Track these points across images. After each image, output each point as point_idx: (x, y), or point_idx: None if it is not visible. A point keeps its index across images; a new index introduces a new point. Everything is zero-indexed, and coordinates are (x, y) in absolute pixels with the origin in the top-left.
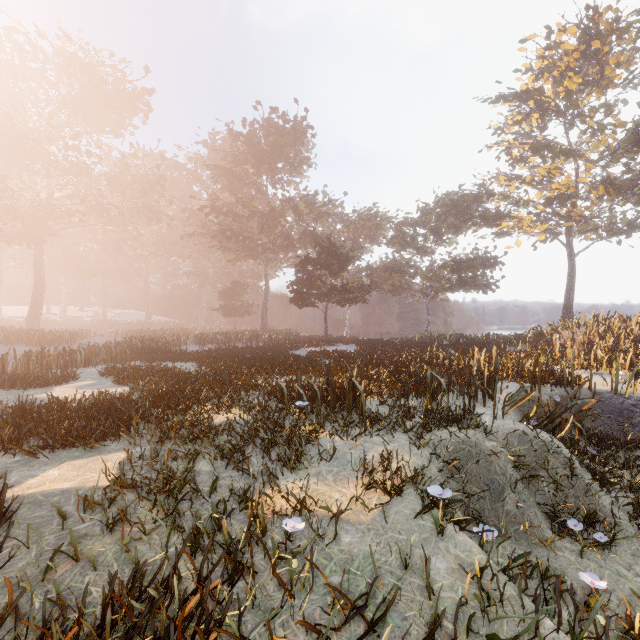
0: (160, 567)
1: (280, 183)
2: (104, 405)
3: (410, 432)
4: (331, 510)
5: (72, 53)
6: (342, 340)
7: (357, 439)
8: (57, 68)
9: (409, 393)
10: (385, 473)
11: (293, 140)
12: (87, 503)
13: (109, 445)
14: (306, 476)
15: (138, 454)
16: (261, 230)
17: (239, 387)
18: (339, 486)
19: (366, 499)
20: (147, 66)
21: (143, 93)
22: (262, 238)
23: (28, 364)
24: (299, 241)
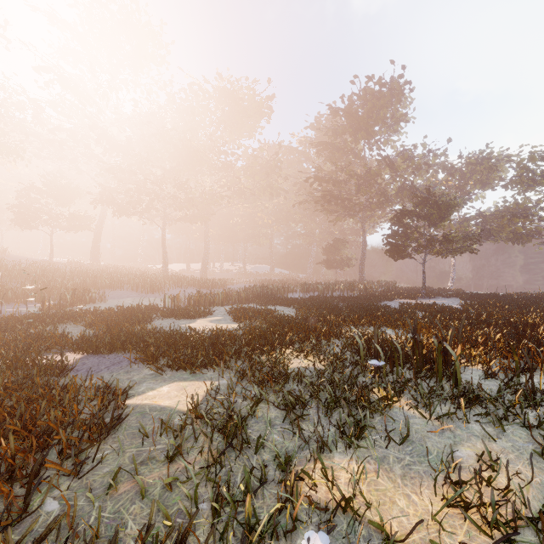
0: (168, 535)
1: (376, 145)
2: (212, 338)
3: (534, 428)
4: (385, 529)
5: (223, 87)
6: (444, 293)
7: (445, 420)
8: (215, 100)
9: (535, 367)
10: (481, 497)
11: (389, 101)
12: (169, 425)
13: (206, 373)
14: (362, 461)
15: (222, 386)
16: (357, 191)
17: (322, 334)
18: (407, 487)
19: (446, 526)
20: (269, 79)
21: (267, 100)
22: (359, 198)
23: (189, 302)
24: (395, 196)
